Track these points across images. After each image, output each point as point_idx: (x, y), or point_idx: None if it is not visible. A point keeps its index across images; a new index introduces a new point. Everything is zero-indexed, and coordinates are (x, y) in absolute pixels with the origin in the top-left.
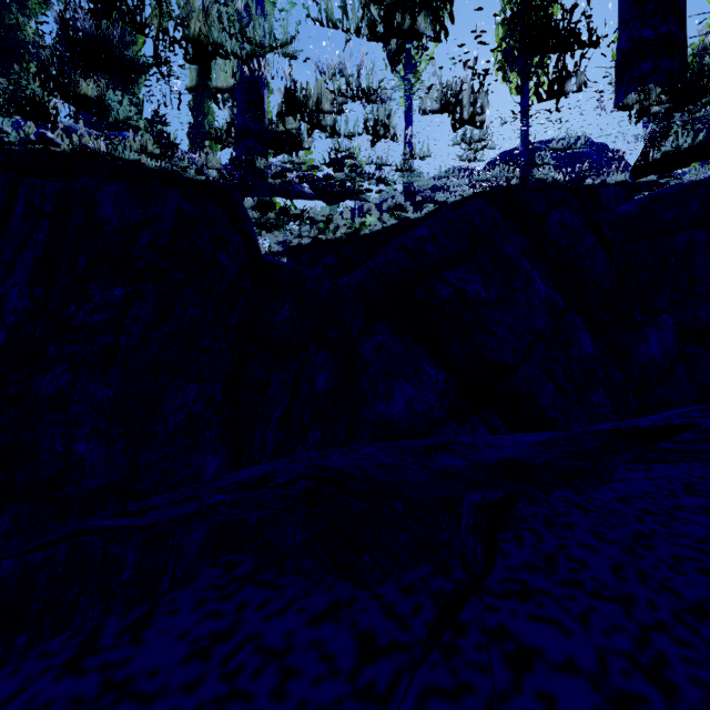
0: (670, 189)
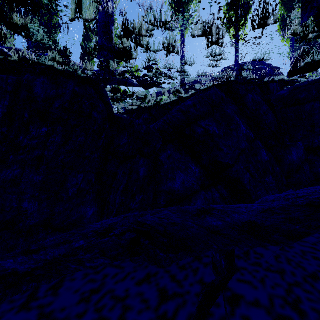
0: (303, 83)
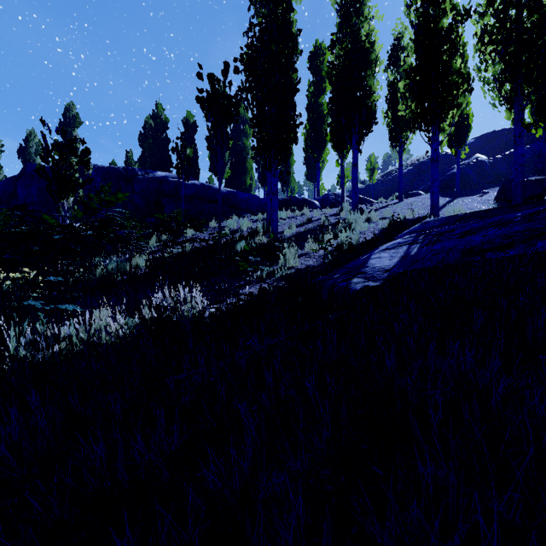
0: None
